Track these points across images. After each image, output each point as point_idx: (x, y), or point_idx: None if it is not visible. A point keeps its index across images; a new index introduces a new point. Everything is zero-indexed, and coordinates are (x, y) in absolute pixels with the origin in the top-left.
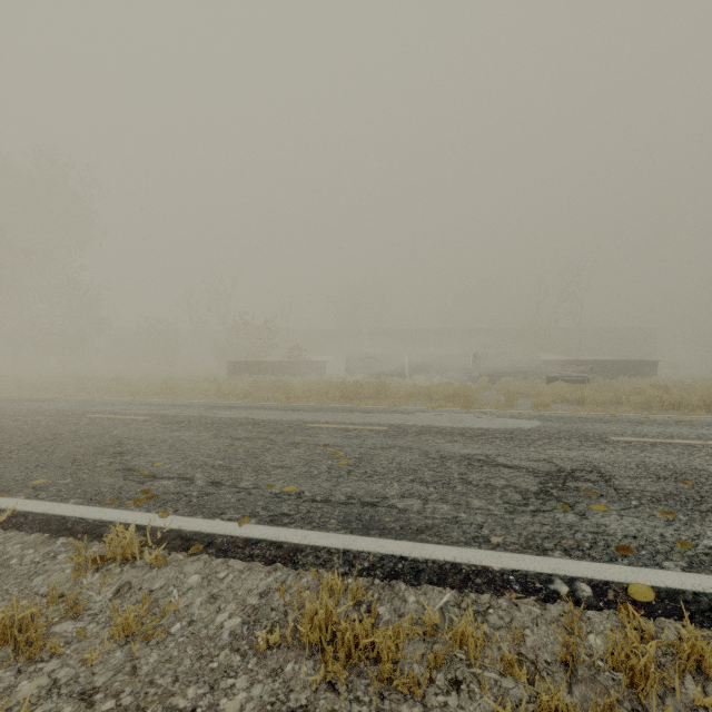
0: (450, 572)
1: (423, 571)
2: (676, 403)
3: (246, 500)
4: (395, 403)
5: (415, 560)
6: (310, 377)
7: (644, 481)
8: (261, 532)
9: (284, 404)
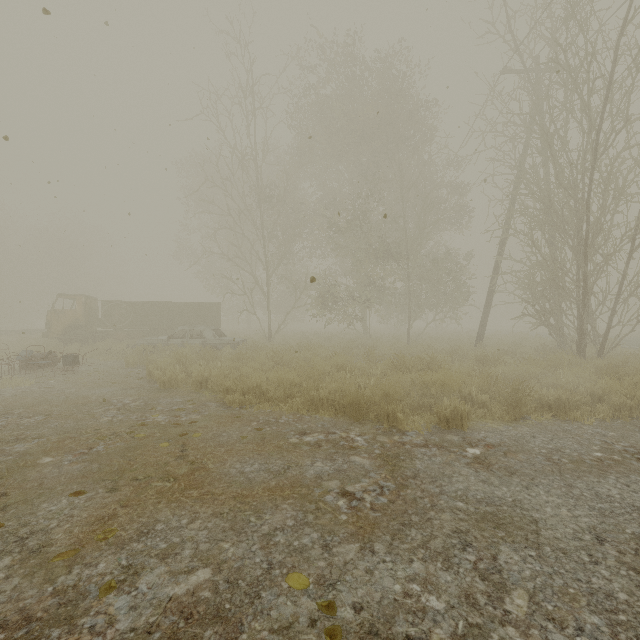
0: None
1: None
2: None
3: None
4: None
5: None
6: None
7: None
8: None
9: None
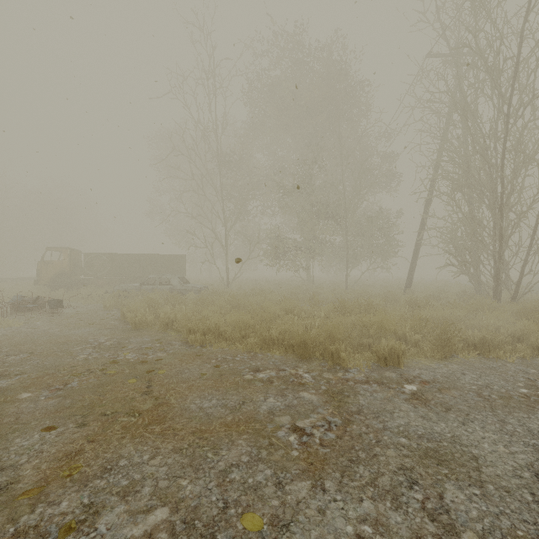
0: None
1: None
2: None
3: None
4: None
5: None
6: None
7: None
8: None
9: None
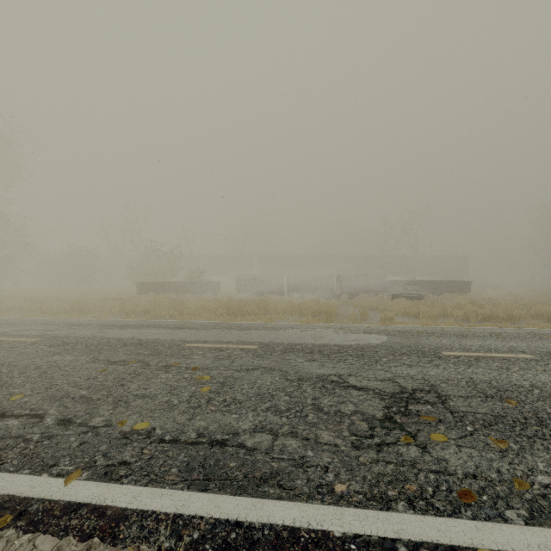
0: (287, 542)
1: (258, 542)
2: (487, 316)
3: (89, 443)
4: (272, 318)
5: (251, 526)
6: (206, 295)
7: (475, 401)
8: (88, 492)
9: (175, 321)
